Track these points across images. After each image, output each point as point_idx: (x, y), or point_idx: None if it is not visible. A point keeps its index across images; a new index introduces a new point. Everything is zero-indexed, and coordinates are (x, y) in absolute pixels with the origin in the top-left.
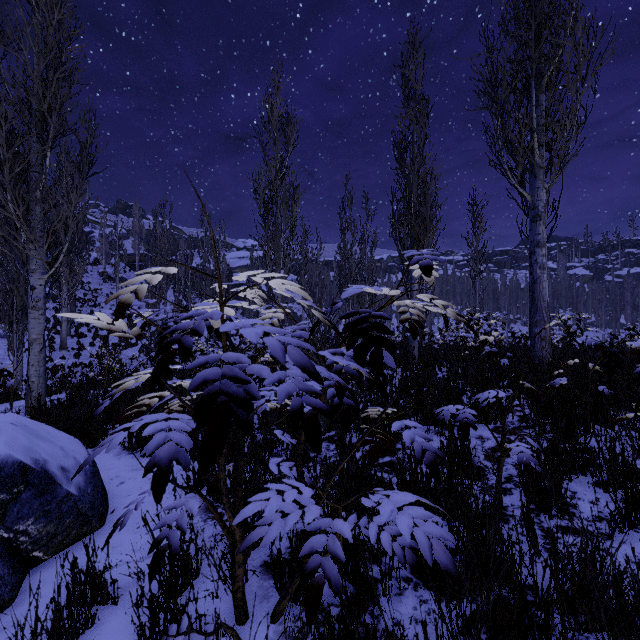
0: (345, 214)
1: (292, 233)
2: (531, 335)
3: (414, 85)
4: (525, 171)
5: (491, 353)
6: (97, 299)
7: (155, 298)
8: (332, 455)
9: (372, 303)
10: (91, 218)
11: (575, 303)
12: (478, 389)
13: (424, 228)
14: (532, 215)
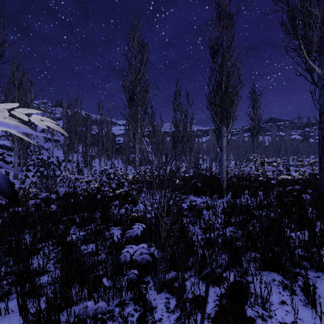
0: (176, 101)
1: (145, 112)
2: (321, 175)
3: (224, 6)
4: (317, 50)
5: (274, 185)
6: (41, 151)
7: (71, 150)
8: (173, 323)
9: (191, 153)
10: (42, 109)
11: (295, 153)
12: (303, 228)
13: (230, 102)
14: (322, 84)
